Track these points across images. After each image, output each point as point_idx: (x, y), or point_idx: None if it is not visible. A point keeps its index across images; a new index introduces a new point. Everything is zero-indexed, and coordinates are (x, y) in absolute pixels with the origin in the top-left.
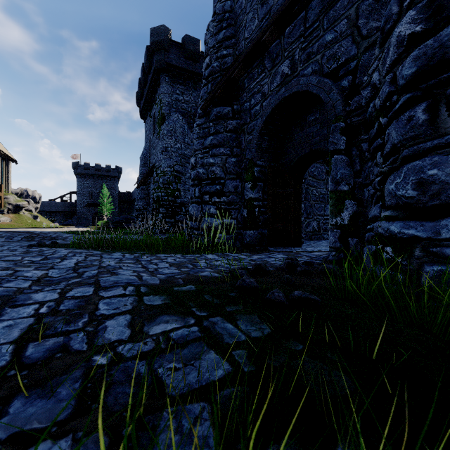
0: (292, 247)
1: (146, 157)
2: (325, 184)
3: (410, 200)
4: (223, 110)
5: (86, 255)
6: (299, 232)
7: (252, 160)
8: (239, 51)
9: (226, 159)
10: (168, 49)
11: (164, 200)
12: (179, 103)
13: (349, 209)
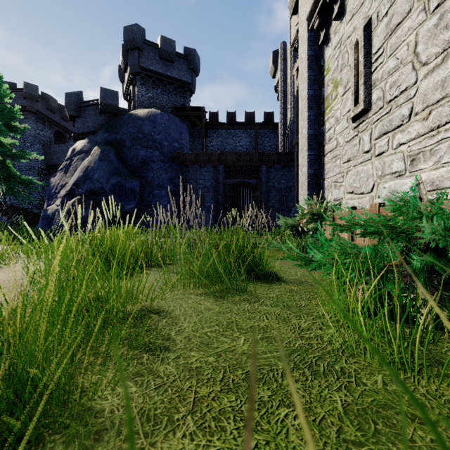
0: None
1: None
2: None
3: None
4: None
5: None
6: None
7: None
8: None
9: None
10: None
11: None
12: None
13: None
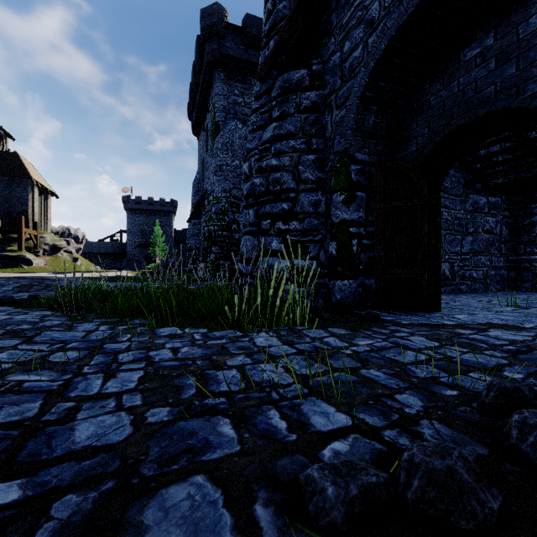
0: (423, 312)
1: (199, 183)
2: (462, 203)
3: None
4: (293, 77)
5: None
6: (437, 283)
7: (347, 152)
8: None
9: (299, 157)
10: (223, 35)
11: (218, 236)
12: (238, 107)
13: None
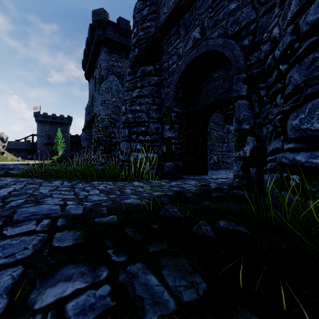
0: (200, 175)
1: (90, 108)
2: (222, 128)
3: (316, 133)
4: (147, 69)
5: (26, 183)
6: (206, 163)
7: (170, 107)
8: (159, 23)
9: (150, 107)
10: (106, 27)
11: (103, 140)
12: (114, 68)
13: (250, 144)
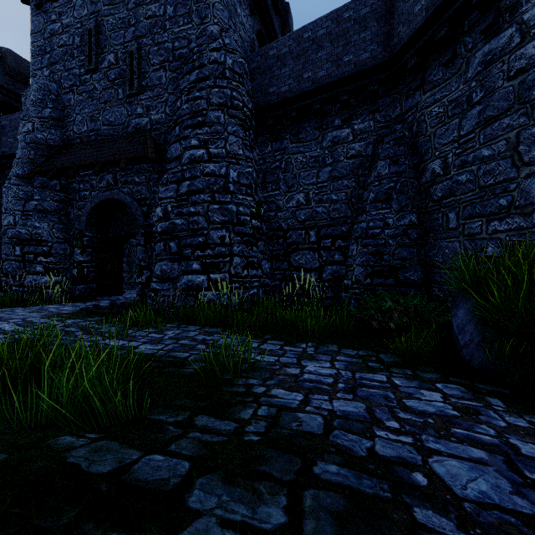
0: (115, 296)
1: None
2: None
3: (159, 276)
4: (50, 182)
5: None
6: (122, 285)
7: (82, 232)
8: (67, 137)
9: (54, 225)
10: None
11: None
12: None
13: (145, 274)
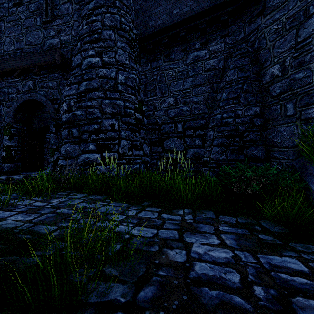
0: (37, 172)
1: None
2: None
3: (64, 155)
4: None
5: None
6: (42, 163)
7: (10, 124)
8: None
9: None
10: None
11: None
12: None
13: (56, 155)
